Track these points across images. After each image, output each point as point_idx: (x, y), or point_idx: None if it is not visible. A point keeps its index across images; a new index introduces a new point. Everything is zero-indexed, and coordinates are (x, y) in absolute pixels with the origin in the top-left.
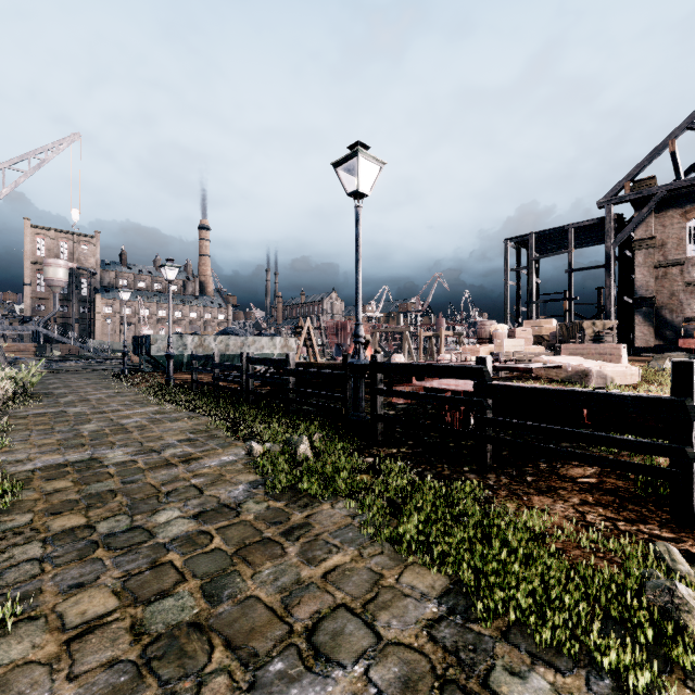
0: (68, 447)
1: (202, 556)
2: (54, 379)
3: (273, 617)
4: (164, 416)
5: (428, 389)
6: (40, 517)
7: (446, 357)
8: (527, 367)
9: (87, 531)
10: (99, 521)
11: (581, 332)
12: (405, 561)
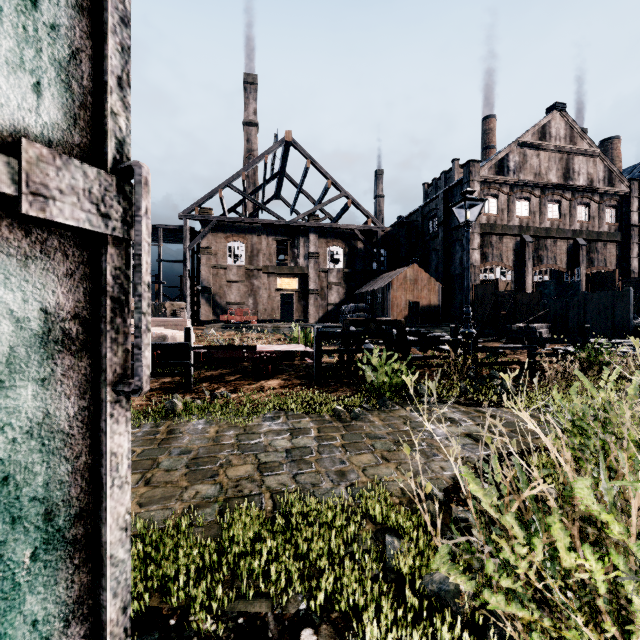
0: None
1: None
2: None
3: None
4: None
5: None
6: None
7: None
8: None
9: None
10: None
11: (165, 310)
12: None
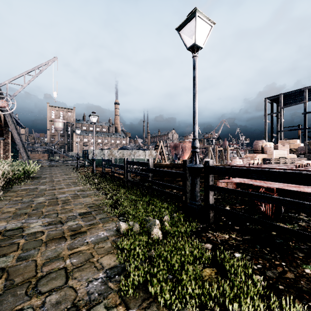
0: (16, 216)
1: None
2: (48, 169)
3: None
4: (82, 193)
5: (243, 184)
6: None
7: (237, 161)
8: None
9: None
10: None
11: None
12: None
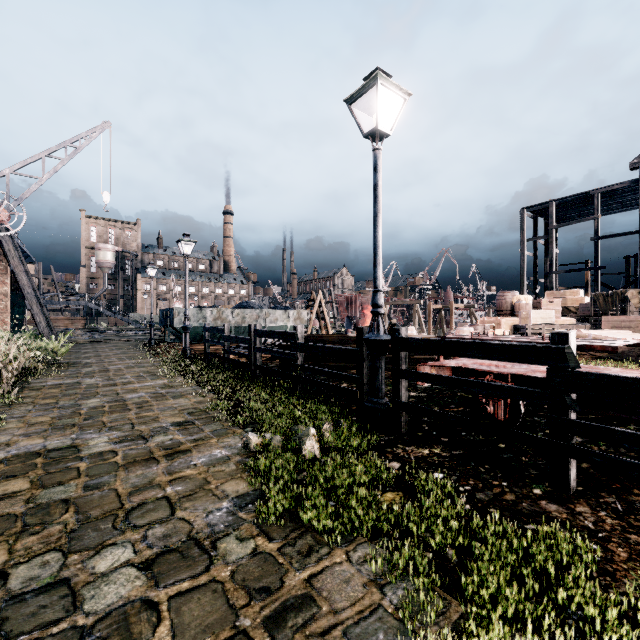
0: (57, 429)
1: None
2: (90, 348)
3: None
4: (170, 391)
5: (461, 369)
6: None
7: (464, 330)
8: (607, 346)
9: None
10: (19, 563)
11: (624, 303)
12: None
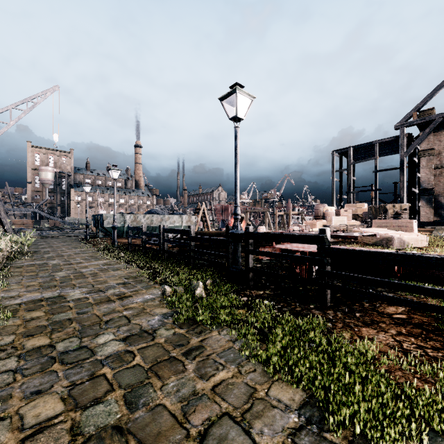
0: (45, 288)
1: (126, 370)
2: (43, 242)
3: (174, 423)
4: (109, 267)
5: (283, 250)
6: (19, 338)
7: (294, 228)
8: (353, 235)
9: (49, 349)
10: (58, 342)
11: (385, 212)
12: (272, 378)
